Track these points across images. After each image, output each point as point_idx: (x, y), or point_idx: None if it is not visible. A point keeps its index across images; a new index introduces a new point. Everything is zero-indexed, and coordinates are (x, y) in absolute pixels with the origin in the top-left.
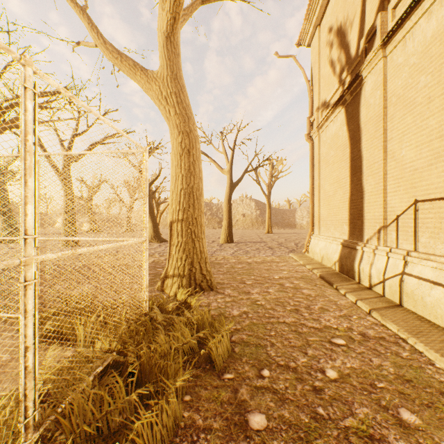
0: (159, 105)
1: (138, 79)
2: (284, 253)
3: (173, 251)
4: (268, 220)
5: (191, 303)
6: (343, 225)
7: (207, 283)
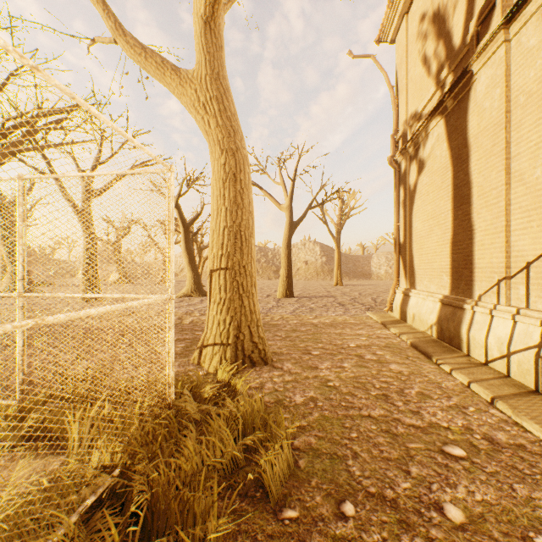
0: (196, 115)
1: (168, 81)
2: (360, 311)
3: (213, 311)
4: (337, 269)
5: (236, 386)
6: (442, 276)
7: (260, 354)
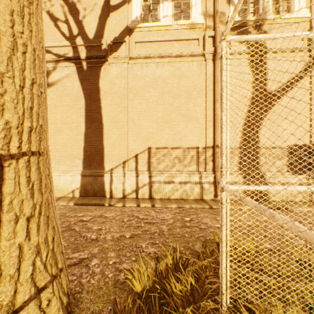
0: None
1: None
2: None
3: (16, 236)
4: None
5: (168, 265)
6: (75, 160)
7: None
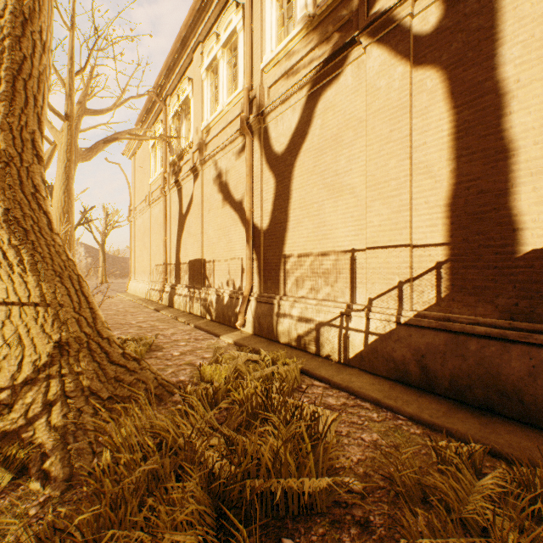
0: None
1: None
2: (114, 293)
3: None
4: (103, 270)
5: None
6: (143, 273)
7: None
